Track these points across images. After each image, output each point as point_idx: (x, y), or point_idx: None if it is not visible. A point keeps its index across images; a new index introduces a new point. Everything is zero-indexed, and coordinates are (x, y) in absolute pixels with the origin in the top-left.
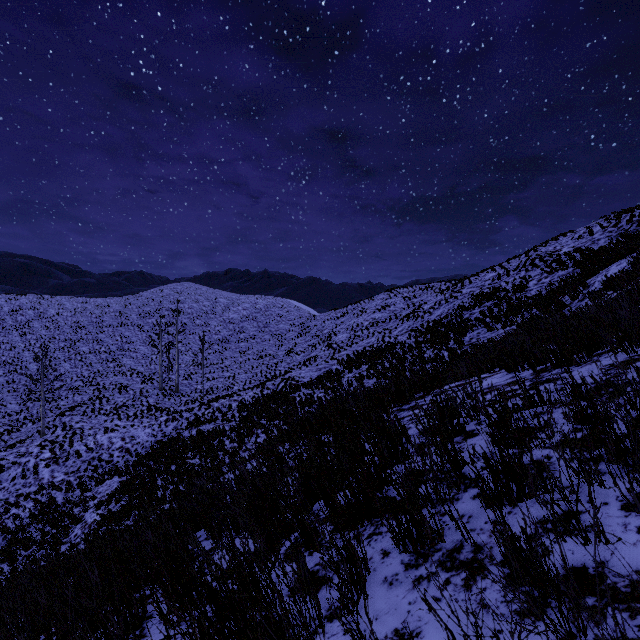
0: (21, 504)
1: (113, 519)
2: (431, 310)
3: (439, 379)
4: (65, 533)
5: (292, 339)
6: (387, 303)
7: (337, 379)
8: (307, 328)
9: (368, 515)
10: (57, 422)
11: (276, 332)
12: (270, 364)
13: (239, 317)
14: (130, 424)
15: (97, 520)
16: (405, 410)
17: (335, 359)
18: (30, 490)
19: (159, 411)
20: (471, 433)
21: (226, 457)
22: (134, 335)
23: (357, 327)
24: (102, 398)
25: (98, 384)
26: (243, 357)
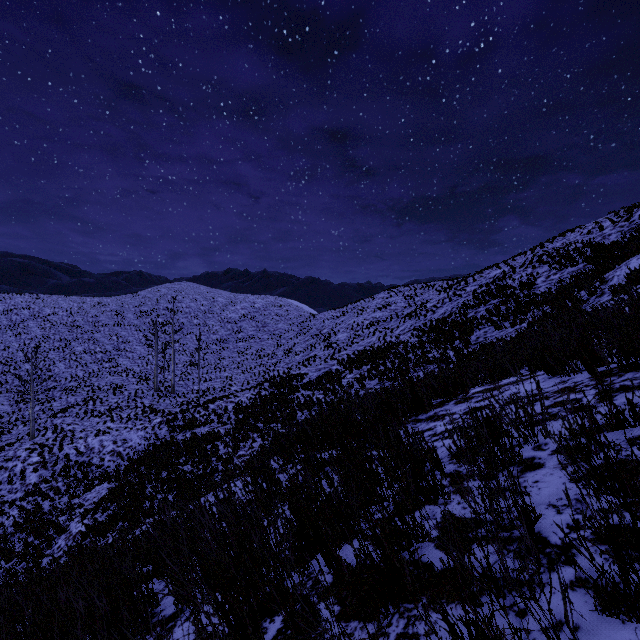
0: (6, 511)
1: (97, 531)
2: (434, 308)
3: (463, 383)
4: (48, 544)
5: (291, 339)
6: (388, 302)
7: (337, 380)
8: (306, 328)
9: (394, 598)
10: (48, 424)
11: (275, 332)
12: (268, 364)
13: (237, 316)
14: (123, 426)
15: (82, 531)
16: (422, 421)
17: (335, 359)
18: (16, 496)
19: (154, 413)
20: (530, 462)
21: (219, 463)
22: (130, 335)
23: (357, 326)
24: (96, 399)
25: (93, 385)
26: (241, 357)
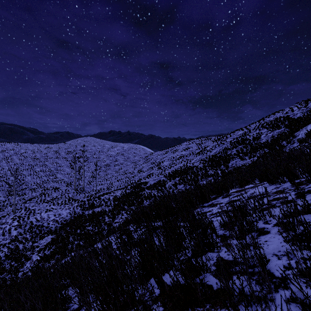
0: (1, 249)
1: (45, 259)
2: (211, 150)
3: (226, 188)
4: (21, 266)
5: (141, 164)
6: (188, 146)
7: (163, 185)
8: (148, 159)
9: (192, 305)
10: (22, 206)
11: (133, 161)
12: (130, 177)
13: (115, 154)
14: (59, 207)
15: (38, 259)
16: (206, 207)
17: (162, 174)
18: (6, 242)
19: (74, 201)
20: (262, 230)
21: (105, 226)
22: (63, 162)
23: (173, 158)
24: (46, 194)
25: (44, 187)
26: (117, 173)
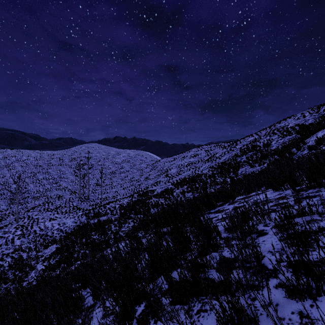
0: (4, 259)
1: (51, 268)
2: (220, 157)
3: (232, 194)
4: (26, 275)
5: (148, 172)
6: (197, 153)
7: (171, 193)
8: (155, 166)
9: (196, 294)
10: (25, 215)
11: (139, 168)
12: (136, 185)
13: (120, 161)
14: (63, 216)
15: (43, 268)
16: (212, 213)
17: (170, 182)
18: (9, 251)
19: (78, 209)
20: (262, 232)
21: (112, 235)
22: (66, 170)
23: (181, 166)
24: (49, 202)
25: (47, 195)
26: (122, 181)
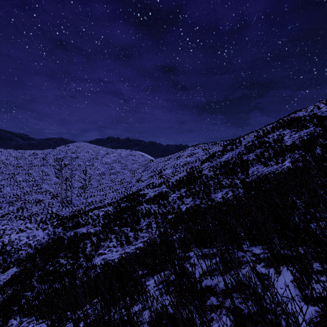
0: None
1: None
2: (221, 155)
3: None
4: None
5: (140, 173)
6: (193, 152)
7: (166, 198)
8: (148, 167)
9: None
10: None
11: (131, 169)
12: (127, 187)
13: (111, 161)
14: (36, 226)
15: None
16: None
17: (164, 184)
18: None
19: (57, 217)
20: None
21: (84, 260)
22: (50, 171)
23: (177, 166)
24: (24, 208)
25: (25, 199)
26: (112, 183)
